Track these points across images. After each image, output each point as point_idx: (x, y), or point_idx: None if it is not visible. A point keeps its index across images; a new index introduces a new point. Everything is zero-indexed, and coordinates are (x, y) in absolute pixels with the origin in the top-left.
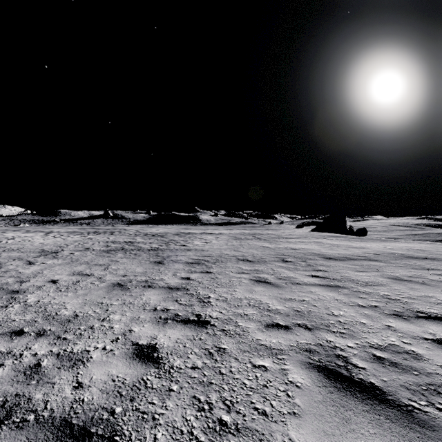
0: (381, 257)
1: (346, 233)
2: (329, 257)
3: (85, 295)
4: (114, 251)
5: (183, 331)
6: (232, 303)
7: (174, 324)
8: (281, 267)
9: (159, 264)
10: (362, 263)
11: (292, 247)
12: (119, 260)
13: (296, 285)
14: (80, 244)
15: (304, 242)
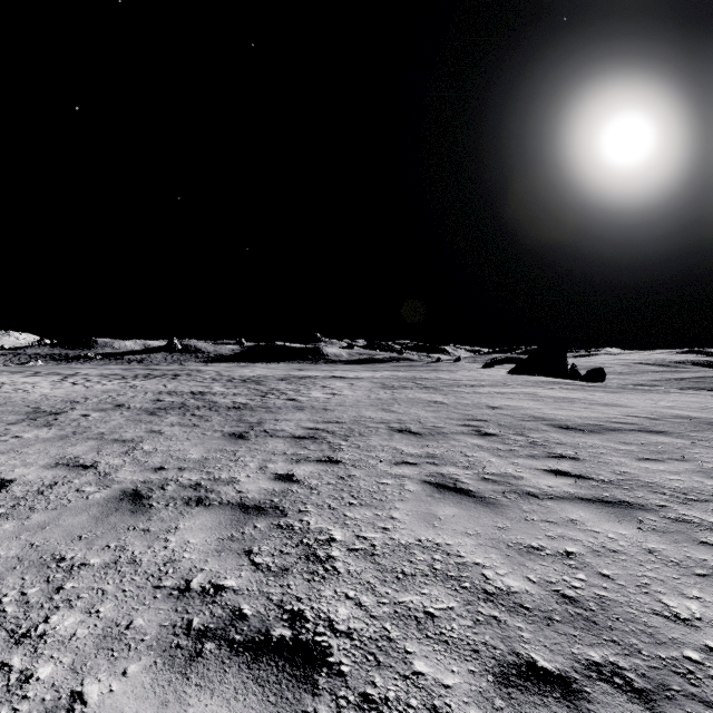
0: (667, 426)
1: (568, 376)
2: (566, 426)
3: (38, 531)
4: (165, 410)
5: (239, 704)
6: (388, 565)
7: (219, 662)
8: (480, 449)
9: (239, 441)
10: (638, 439)
11: (487, 404)
12: (165, 431)
13: (529, 500)
14: (111, 396)
15: (506, 393)
